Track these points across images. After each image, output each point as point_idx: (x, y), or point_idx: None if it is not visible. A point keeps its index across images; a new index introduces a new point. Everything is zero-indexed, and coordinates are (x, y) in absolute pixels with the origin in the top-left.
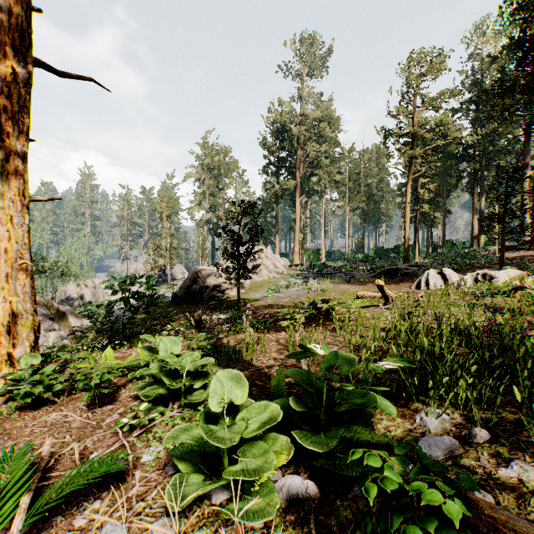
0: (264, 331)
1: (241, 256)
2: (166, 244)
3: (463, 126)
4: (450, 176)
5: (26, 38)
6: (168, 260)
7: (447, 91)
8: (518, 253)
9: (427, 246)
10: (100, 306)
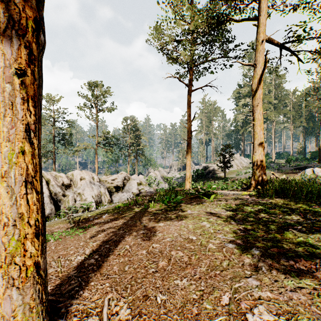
0: None
1: (226, 162)
2: None
3: None
4: None
5: (191, 131)
6: None
7: None
8: None
9: None
10: None
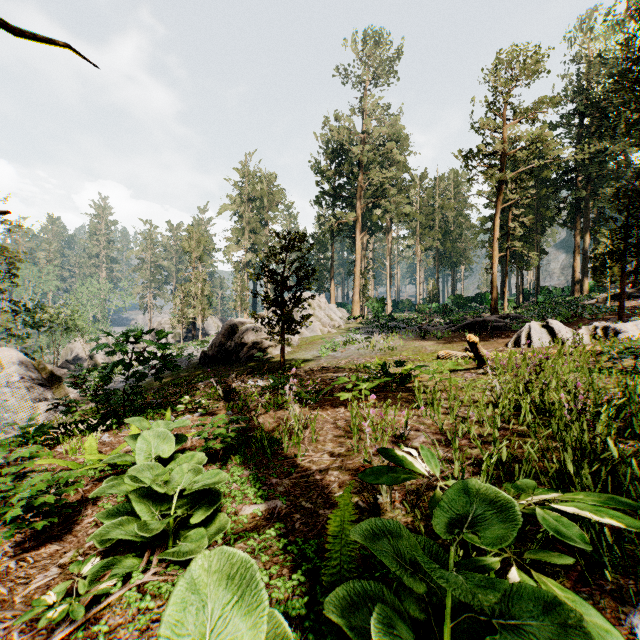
0: (316, 406)
1: (286, 304)
2: (196, 292)
3: (562, 145)
4: (546, 207)
5: None
6: (199, 311)
7: (546, 98)
8: (635, 301)
9: (517, 294)
10: (93, 370)
